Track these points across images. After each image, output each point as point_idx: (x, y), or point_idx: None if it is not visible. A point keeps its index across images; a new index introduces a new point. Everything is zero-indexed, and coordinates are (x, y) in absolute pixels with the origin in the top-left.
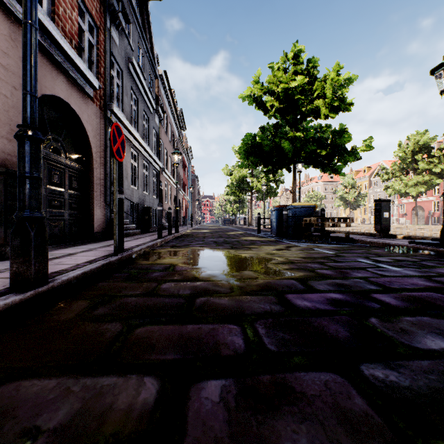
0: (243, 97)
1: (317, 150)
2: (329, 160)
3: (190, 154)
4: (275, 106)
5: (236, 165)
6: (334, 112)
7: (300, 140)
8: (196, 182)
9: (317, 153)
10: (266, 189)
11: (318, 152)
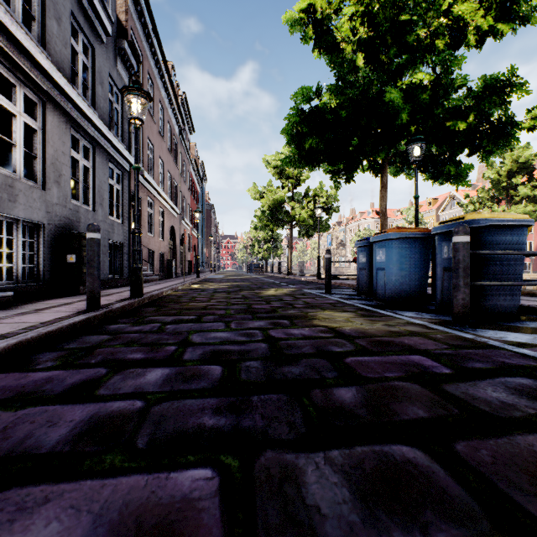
0: (291, 23)
1: (443, 124)
2: (457, 150)
3: (202, 173)
4: (360, 31)
5: (269, 185)
6: (505, 21)
7: (427, 86)
8: (212, 214)
9: (446, 128)
10: (313, 220)
11: (448, 125)
